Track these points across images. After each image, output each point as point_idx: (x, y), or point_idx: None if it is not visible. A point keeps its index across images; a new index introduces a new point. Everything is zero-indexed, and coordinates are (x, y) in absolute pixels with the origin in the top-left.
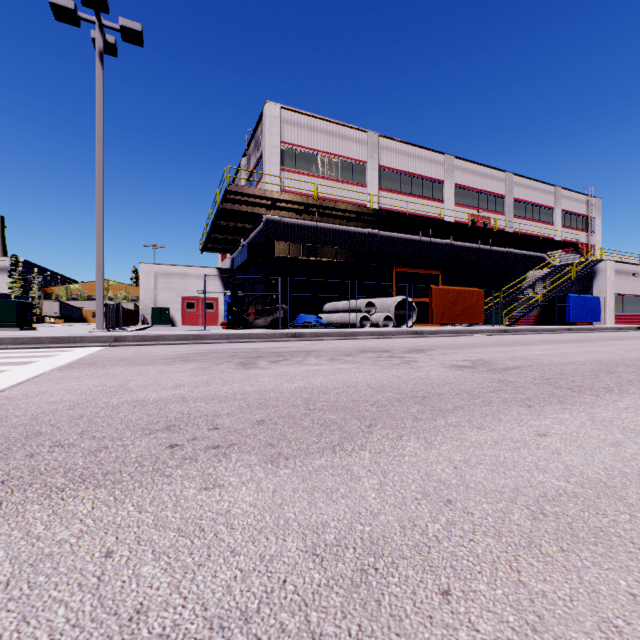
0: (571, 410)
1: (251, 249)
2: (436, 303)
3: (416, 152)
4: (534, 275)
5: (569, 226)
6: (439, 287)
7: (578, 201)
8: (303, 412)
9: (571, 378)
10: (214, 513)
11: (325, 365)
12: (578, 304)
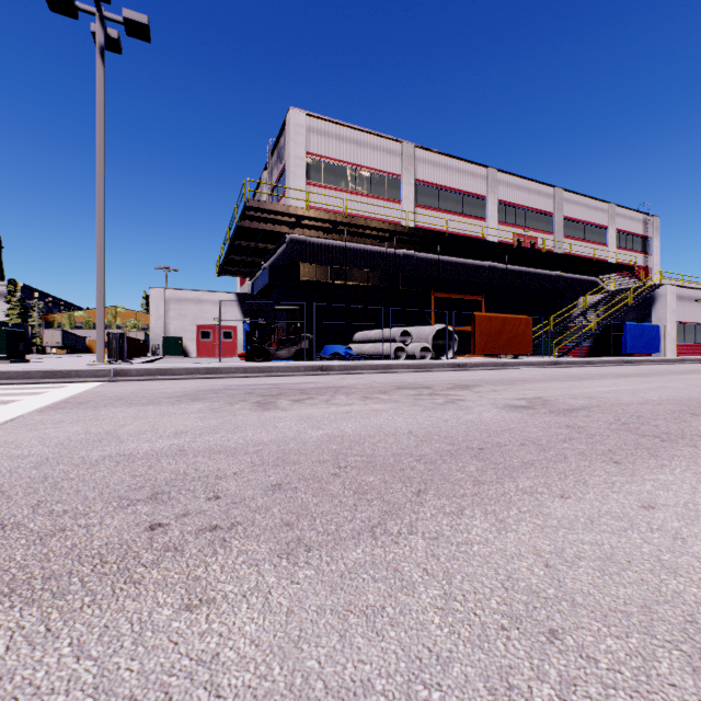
0: (671, 468)
1: (273, 272)
2: (479, 332)
3: (456, 165)
4: (587, 301)
5: (624, 247)
6: (483, 314)
7: (634, 220)
8: (331, 471)
9: (653, 422)
10: (193, 660)
11: (357, 405)
12: (636, 333)
